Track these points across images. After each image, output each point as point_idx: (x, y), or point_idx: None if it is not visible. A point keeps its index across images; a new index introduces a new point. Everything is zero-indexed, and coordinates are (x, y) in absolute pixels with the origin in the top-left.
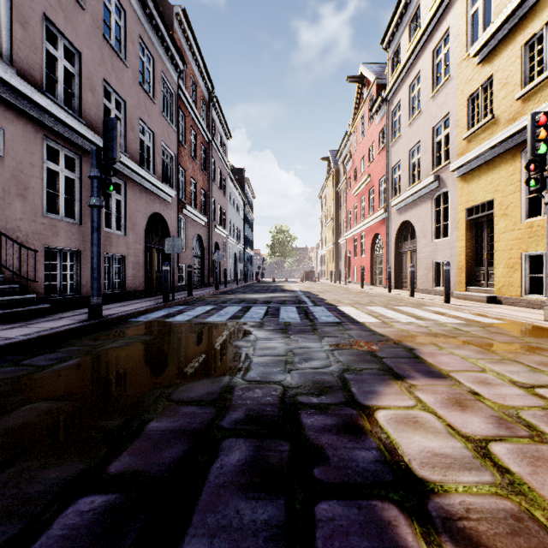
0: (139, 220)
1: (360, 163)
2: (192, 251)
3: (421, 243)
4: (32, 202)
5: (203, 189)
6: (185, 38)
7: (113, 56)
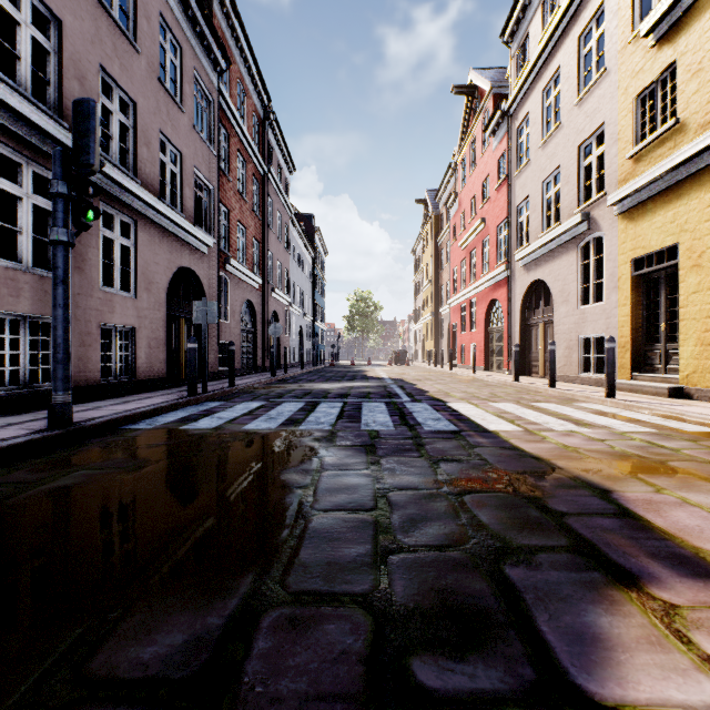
0: (157, 277)
1: (470, 205)
2: (239, 323)
3: (561, 311)
4: None
5: (255, 239)
6: (229, 26)
7: (116, 33)
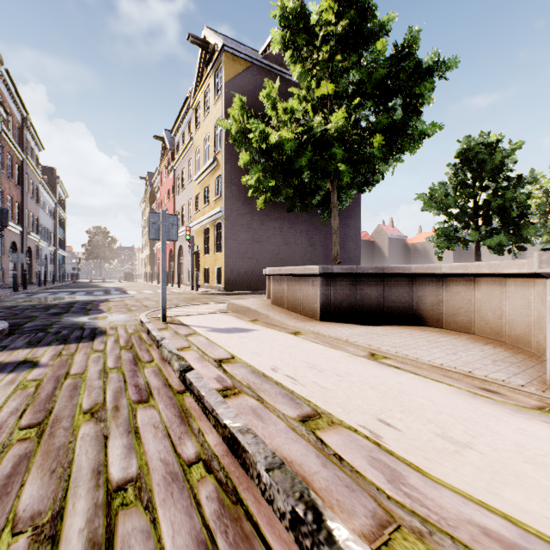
0: None
1: (164, 198)
2: (9, 256)
3: (185, 259)
4: None
5: (17, 202)
6: (4, 83)
7: None
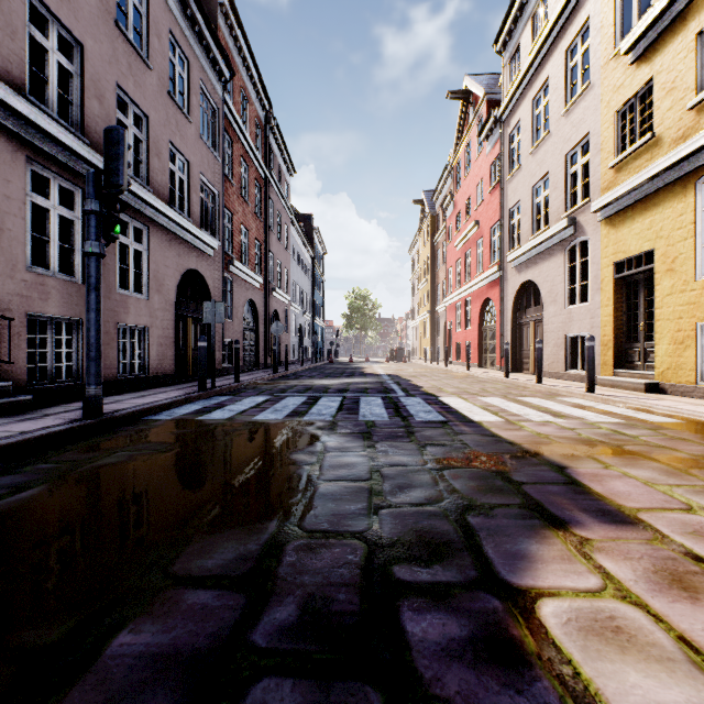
0: (167, 279)
1: (465, 207)
2: (242, 321)
3: (549, 311)
4: (8, 250)
5: (257, 240)
6: (233, 37)
7: (130, 52)
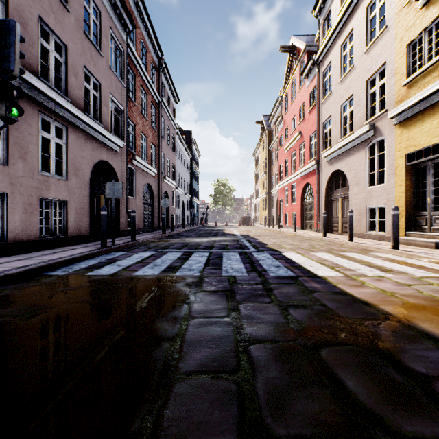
0: (83, 166)
1: (291, 123)
2: (142, 198)
3: (354, 190)
4: None
5: (153, 144)
6: (135, 4)
7: None
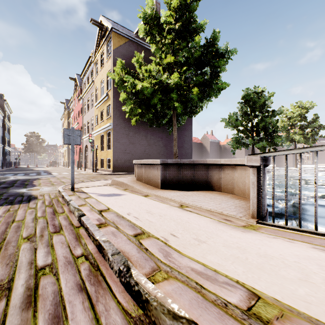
0: None
1: (76, 115)
2: None
3: (89, 153)
4: None
5: None
6: None
7: None
